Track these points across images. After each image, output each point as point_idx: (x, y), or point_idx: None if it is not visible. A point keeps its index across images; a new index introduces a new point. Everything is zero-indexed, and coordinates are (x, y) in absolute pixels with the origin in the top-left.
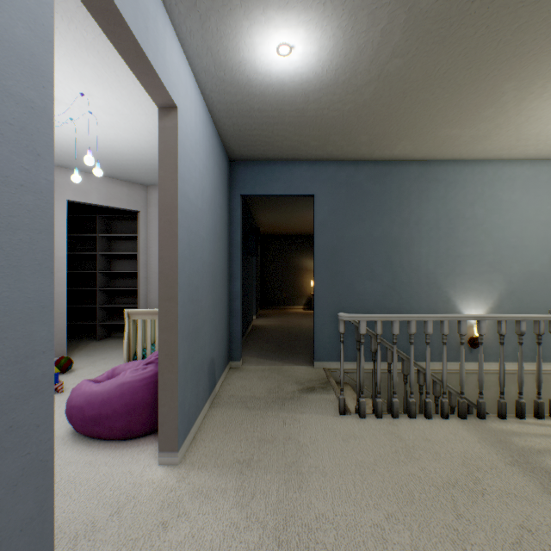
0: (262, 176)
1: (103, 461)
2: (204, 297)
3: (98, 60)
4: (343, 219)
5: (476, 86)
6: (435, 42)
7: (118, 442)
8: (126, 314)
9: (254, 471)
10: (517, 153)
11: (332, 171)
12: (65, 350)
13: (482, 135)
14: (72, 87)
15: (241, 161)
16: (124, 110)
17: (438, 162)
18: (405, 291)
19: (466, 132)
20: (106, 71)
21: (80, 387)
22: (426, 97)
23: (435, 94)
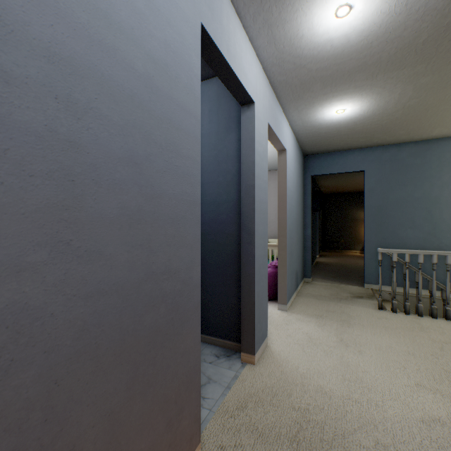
0: (325, 163)
1: None
2: (293, 237)
3: None
4: (388, 186)
5: None
6: (438, 89)
7: None
8: None
9: (324, 319)
10: None
11: (378, 153)
12: None
13: None
14: None
15: (311, 155)
16: None
17: None
18: (445, 237)
19: None
20: None
21: None
22: (445, 108)
23: None
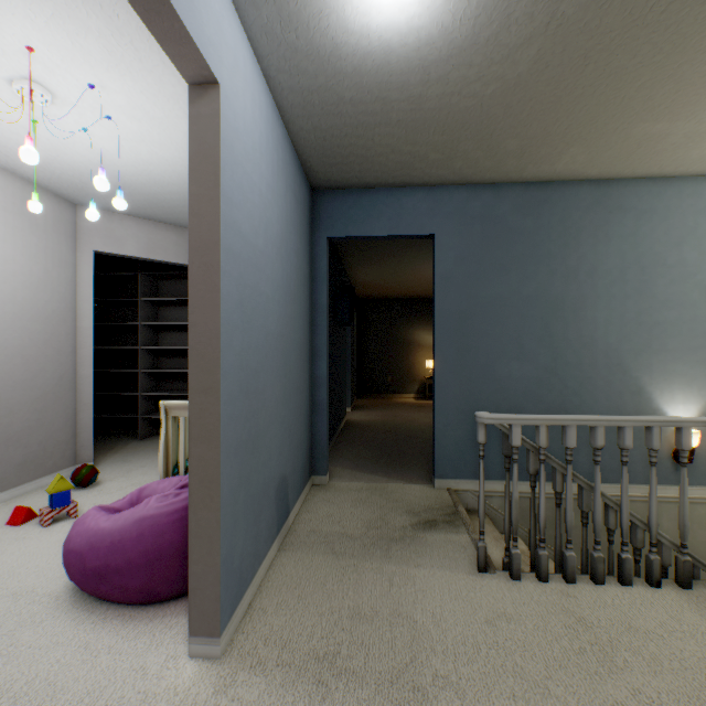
0: (357, 211)
1: (107, 643)
2: (269, 386)
3: (104, 22)
4: (477, 271)
5: None
6: None
7: (135, 609)
8: (163, 409)
9: (341, 679)
10: None
11: (461, 200)
12: (91, 455)
13: (704, 131)
14: (76, 74)
15: (328, 189)
16: (155, 111)
17: (624, 181)
18: (572, 376)
19: (678, 126)
20: (118, 43)
21: (84, 521)
22: (622, 63)
23: (638, 56)
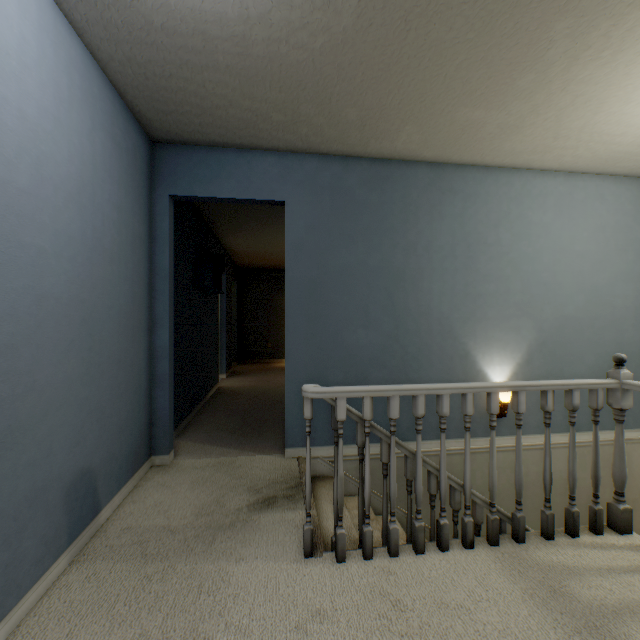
0: (204, 169)
1: None
2: (46, 363)
3: None
4: (327, 240)
5: (516, 20)
6: None
7: None
8: None
9: None
10: (551, 160)
11: (311, 169)
12: None
13: (513, 124)
14: None
15: (170, 143)
16: None
17: (454, 166)
18: (412, 343)
19: (493, 116)
20: None
21: None
22: (441, 36)
23: (454, 29)
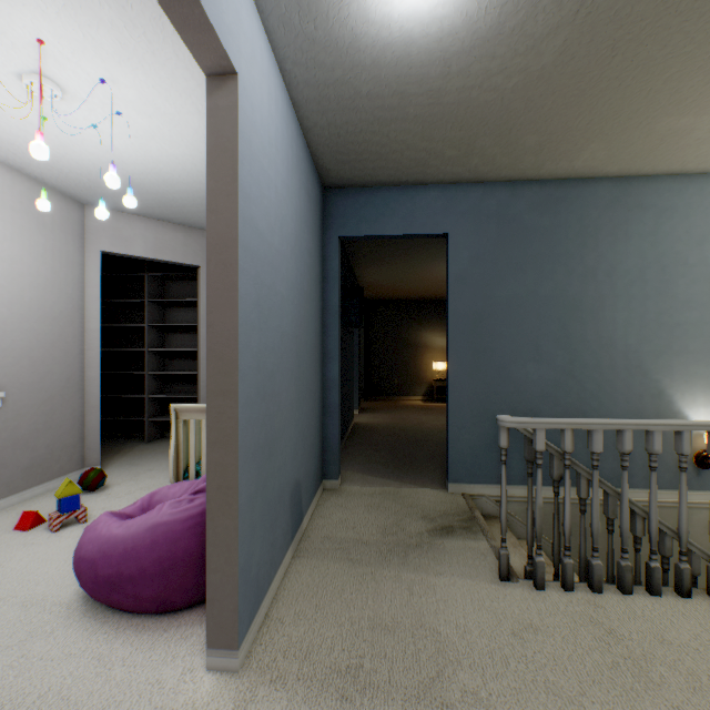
0: (370, 209)
1: (121, 654)
2: (284, 388)
3: (117, 13)
4: (493, 270)
5: None
6: None
7: (148, 618)
8: (173, 411)
9: (365, 694)
10: None
11: (476, 198)
12: (98, 458)
13: None
14: (86, 68)
15: (339, 188)
16: (166, 107)
17: (644, 178)
18: (591, 379)
19: (704, 121)
20: (131, 35)
21: (95, 527)
22: (651, 54)
23: (668, 46)
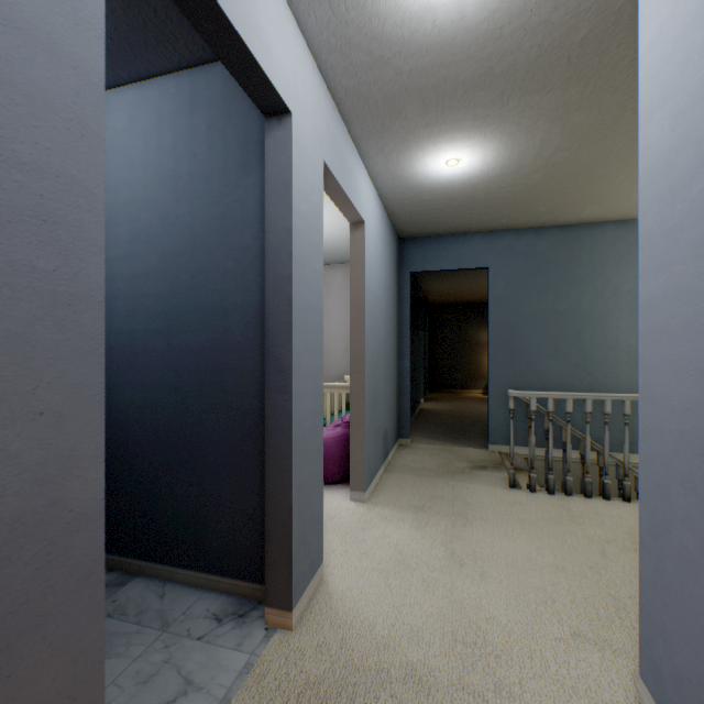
0: (431, 252)
1: None
2: (380, 372)
3: None
4: (522, 293)
5: None
6: (596, 138)
7: None
8: None
9: (426, 512)
10: None
11: (509, 241)
12: None
13: None
14: None
15: (410, 238)
16: None
17: None
18: (599, 371)
19: None
20: None
21: None
22: (603, 172)
23: (612, 169)
